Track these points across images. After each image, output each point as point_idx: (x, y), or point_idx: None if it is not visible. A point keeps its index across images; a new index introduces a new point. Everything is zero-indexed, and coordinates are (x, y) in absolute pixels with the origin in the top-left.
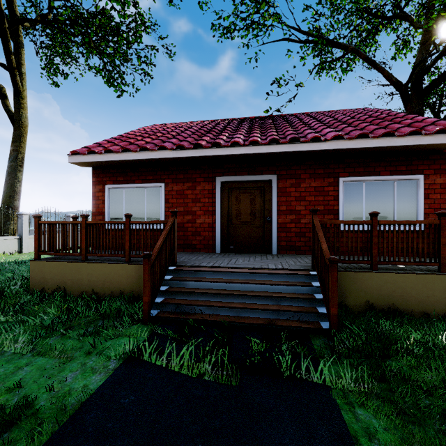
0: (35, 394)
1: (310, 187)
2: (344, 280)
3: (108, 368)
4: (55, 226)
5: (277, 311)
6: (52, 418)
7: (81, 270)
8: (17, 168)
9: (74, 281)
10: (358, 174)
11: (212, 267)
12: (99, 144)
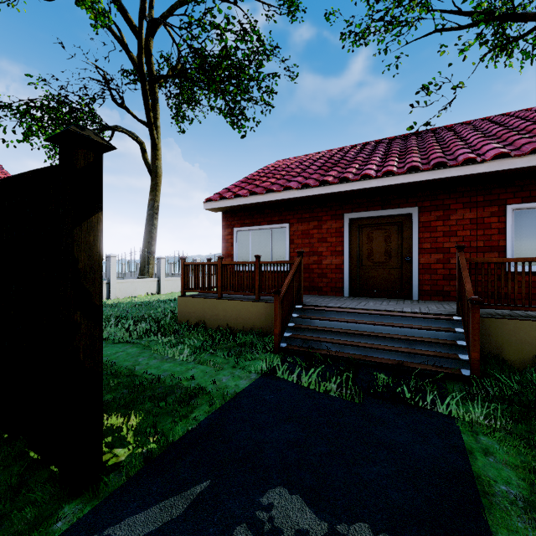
0: (204, 384)
1: (463, 219)
2: (501, 329)
3: (250, 378)
4: (196, 267)
5: (409, 354)
6: (219, 398)
7: (217, 306)
8: (153, 216)
9: (212, 316)
10: None
11: (339, 308)
12: (228, 189)
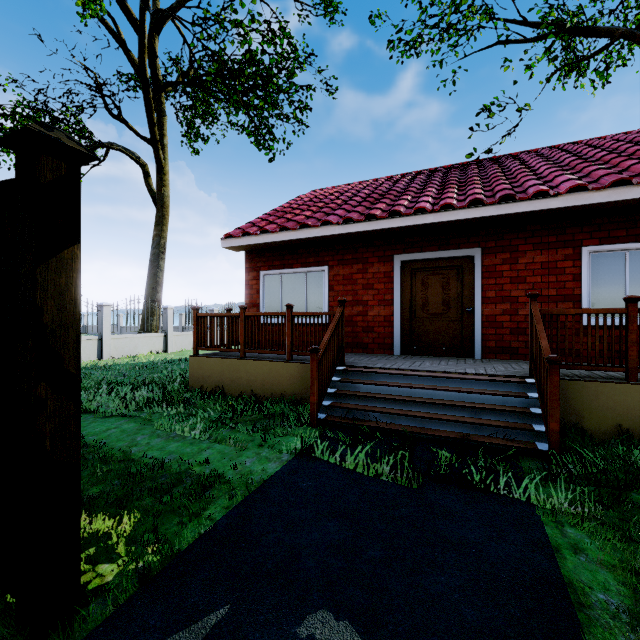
0: (222, 469)
1: (534, 262)
2: (580, 393)
3: (282, 460)
4: (213, 319)
5: (475, 425)
6: (241, 487)
7: (239, 368)
8: (159, 255)
9: (232, 380)
10: (616, 240)
11: (389, 370)
12: (252, 223)
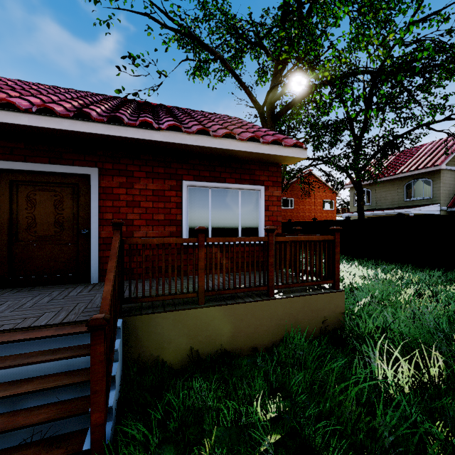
0: None
1: (147, 189)
2: (161, 325)
3: None
4: None
5: None
6: None
7: None
8: None
9: None
10: (204, 179)
11: None
12: None
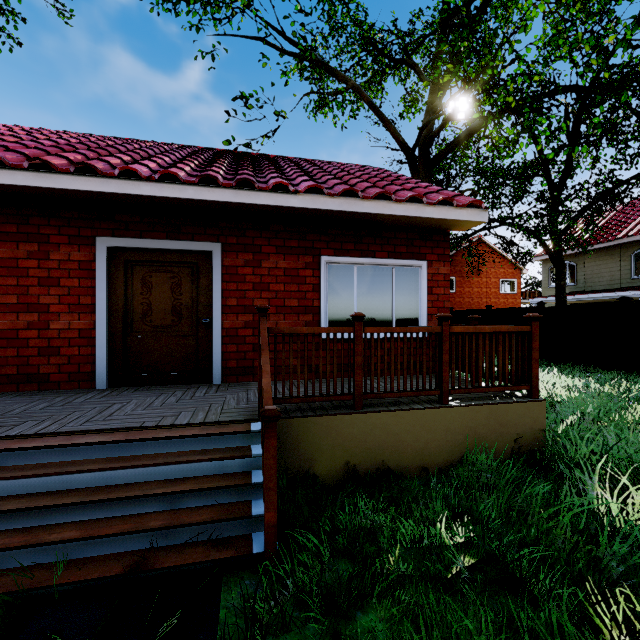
0: None
1: (277, 268)
2: (312, 432)
3: None
4: None
5: (164, 530)
6: None
7: None
8: None
9: None
10: (347, 253)
11: (35, 437)
12: None
